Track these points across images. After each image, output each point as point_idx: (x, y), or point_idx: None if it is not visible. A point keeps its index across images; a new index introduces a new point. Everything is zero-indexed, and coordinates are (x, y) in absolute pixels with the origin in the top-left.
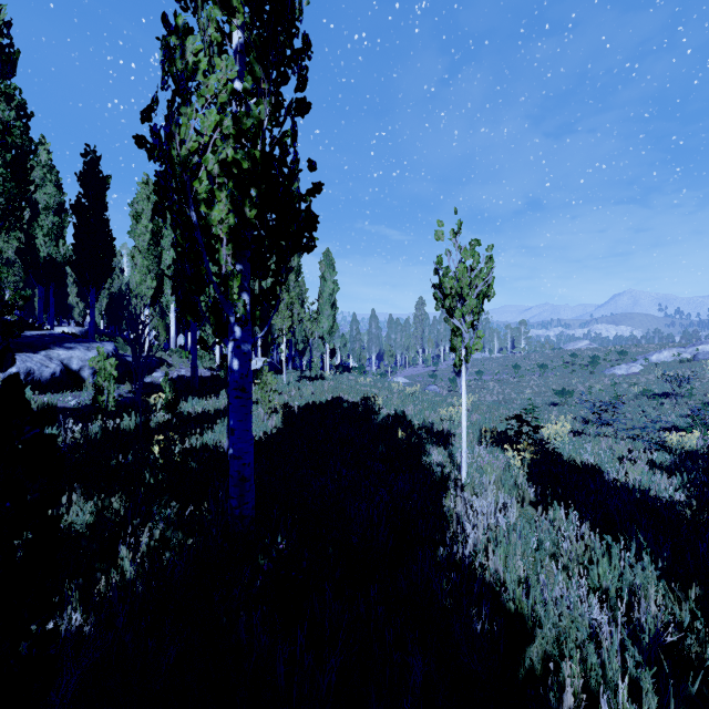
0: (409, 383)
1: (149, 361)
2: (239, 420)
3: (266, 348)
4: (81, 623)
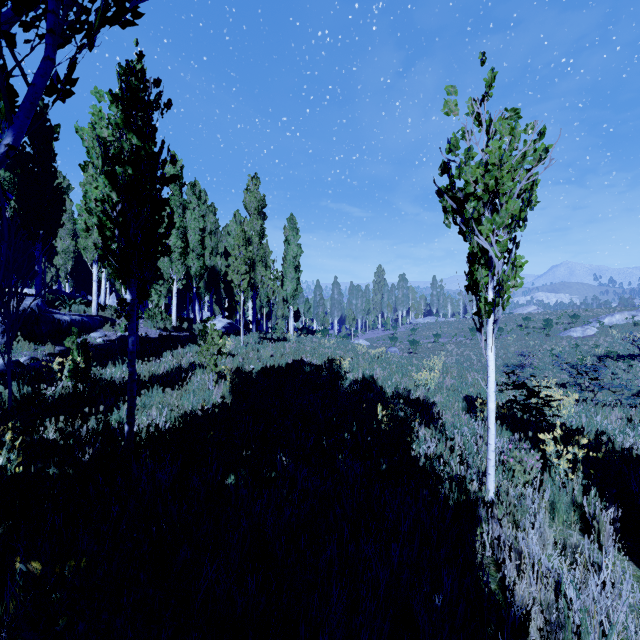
0: (370, 346)
1: (89, 320)
2: None
3: (231, 311)
4: None
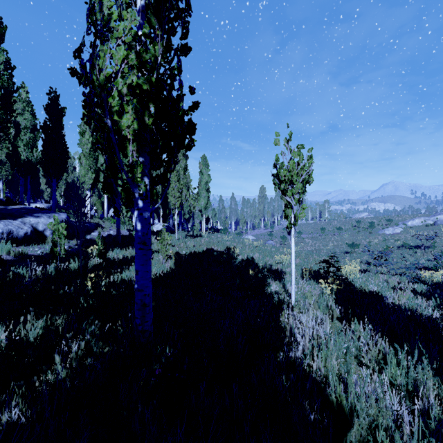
0: (255, 239)
1: (89, 225)
2: (142, 264)
3: (165, 217)
4: (21, 414)
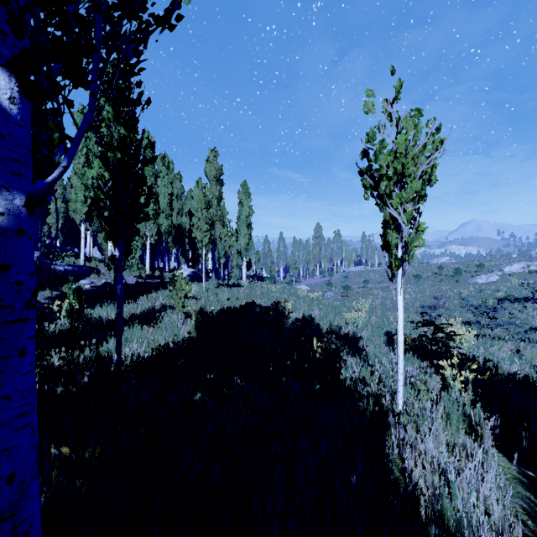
0: (310, 290)
1: (78, 270)
2: None
3: (194, 261)
4: None
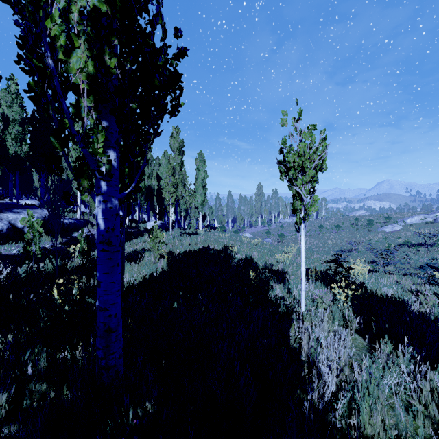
0: (252, 237)
1: (78, 222)
2: (105, 272)
3: (161, 214)
4: None
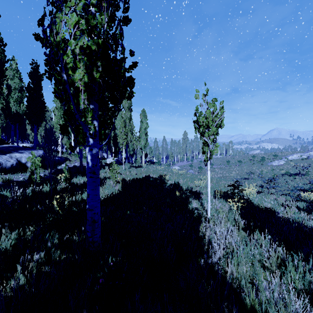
0: (180, 169)
1: (60, 159)
2: (92, 189)
3: (116, 153)
4: None
